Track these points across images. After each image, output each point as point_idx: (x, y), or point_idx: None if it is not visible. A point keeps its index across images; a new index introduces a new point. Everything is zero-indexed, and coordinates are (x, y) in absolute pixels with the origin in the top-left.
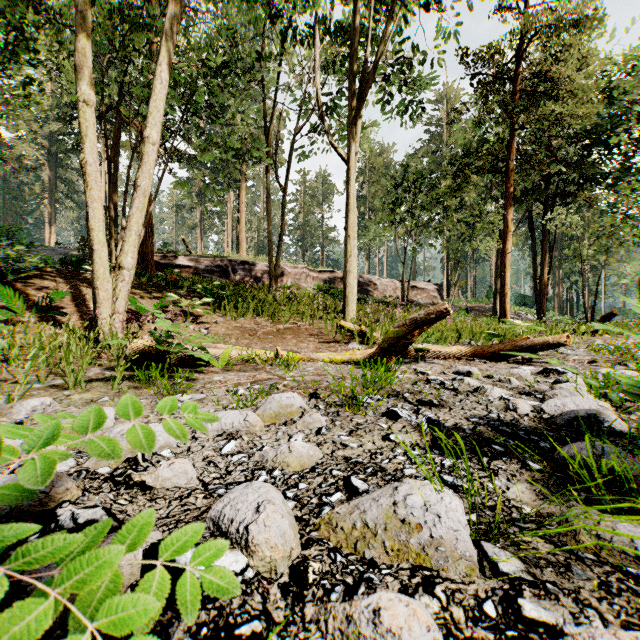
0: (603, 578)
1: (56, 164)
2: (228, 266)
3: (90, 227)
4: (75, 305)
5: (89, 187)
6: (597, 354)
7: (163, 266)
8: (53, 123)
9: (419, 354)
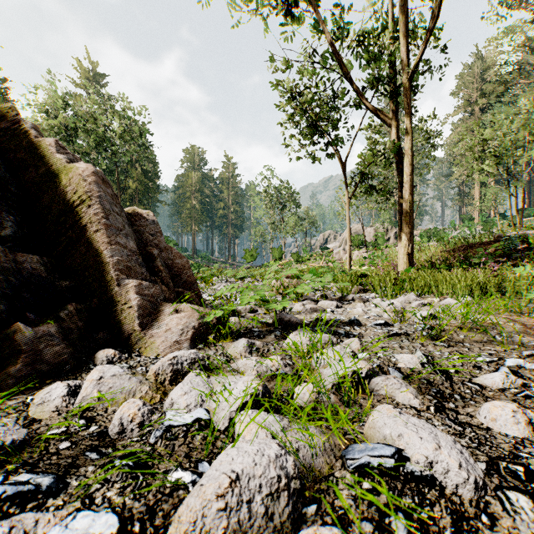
0: None
1: None
2: None
3: None
4: None
5: None
6: None
7: None
8: None
9: None
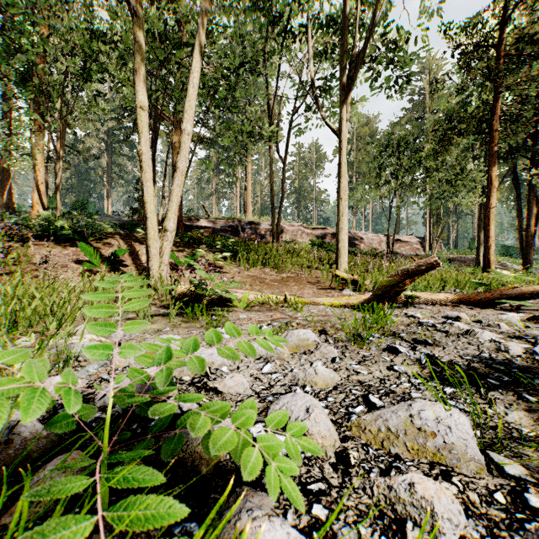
0: None
1: (112, 152)
2: (238, 226)
3: (145, 201)
4: (132, 259)
5: (144, 171)
6: None
7: (189, 227)
8: (110, 122)
9: (408, 300)
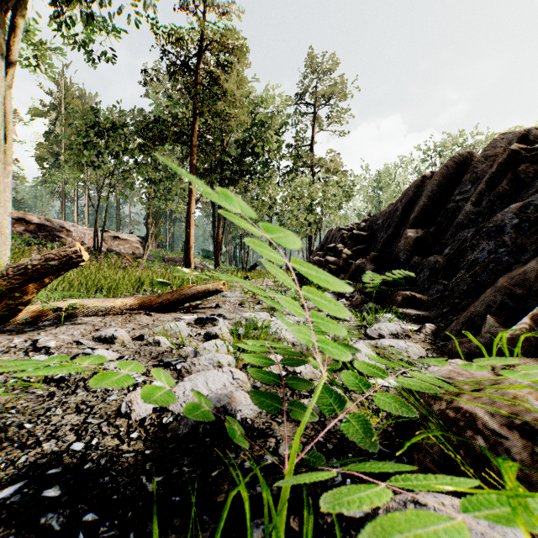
0: None
1: None
2: None
3: None
4: None
5: None
6: (246, 295)
7: None
8: None
9: (62, 314)
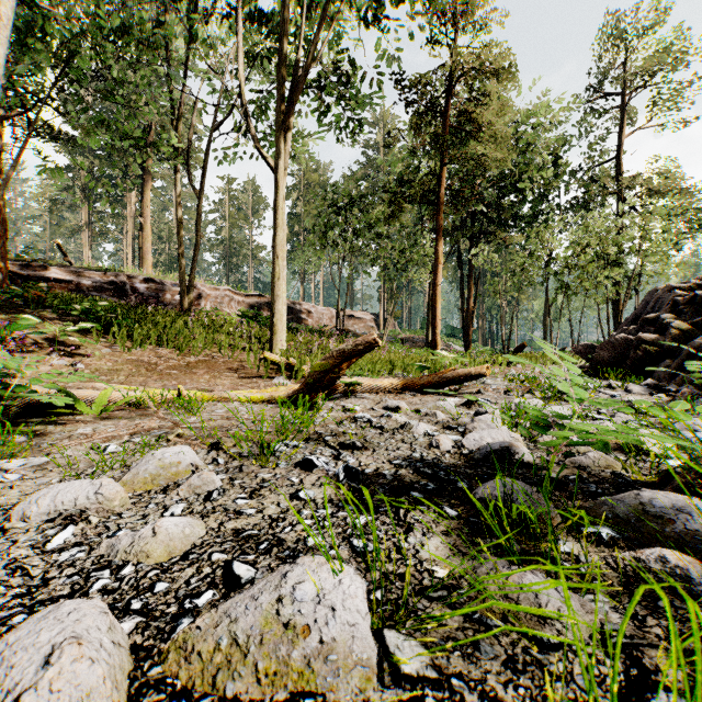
0: (510, 651)
1: None
2: (125, 283)
3: None
4: None
5: None
6: (512, 383)
7: (25, 278)
8: None
9: (349, 389)
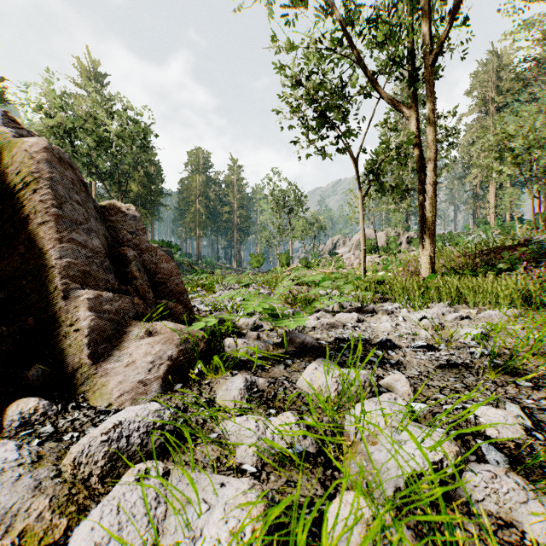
0: None
1: None
2: None
3: None
4: None
5: None
6: None
7: None
8: None
9: None
